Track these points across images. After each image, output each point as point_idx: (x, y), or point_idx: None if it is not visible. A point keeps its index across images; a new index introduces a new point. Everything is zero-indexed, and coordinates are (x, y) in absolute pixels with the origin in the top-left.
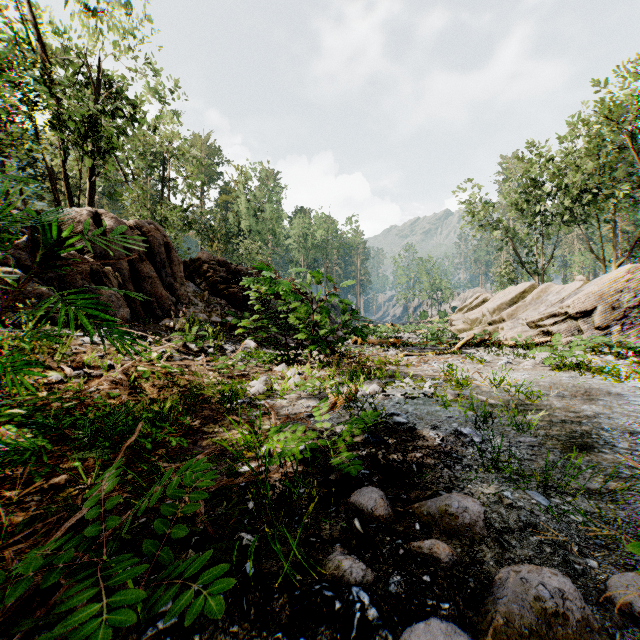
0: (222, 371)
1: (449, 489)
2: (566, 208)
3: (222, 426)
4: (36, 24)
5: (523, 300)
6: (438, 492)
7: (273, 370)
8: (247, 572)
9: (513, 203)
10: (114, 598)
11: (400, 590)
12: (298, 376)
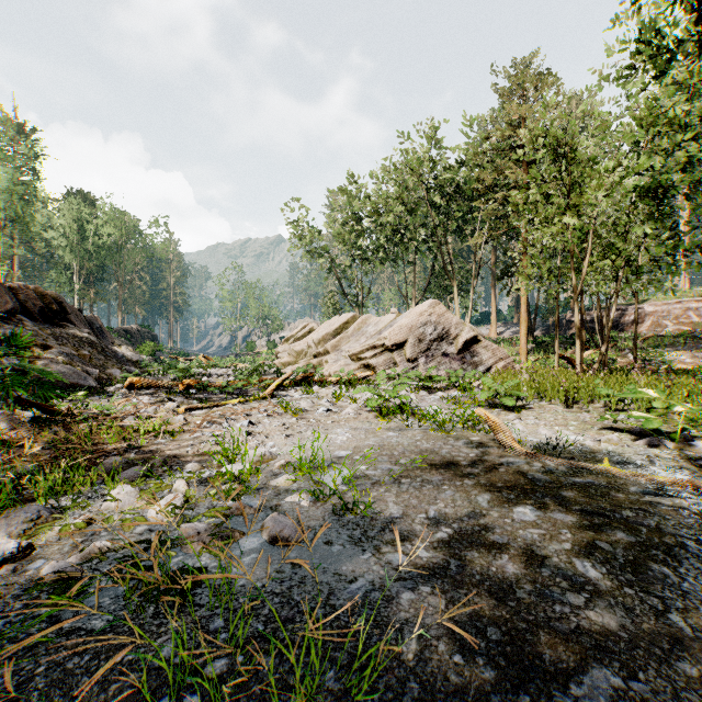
0: None
1: None
2: (381, 246)
3: None
4: None
5: (346, 331)
6: None
7: None
8: None
9: (338, 232)
10: None
11: None
12: None
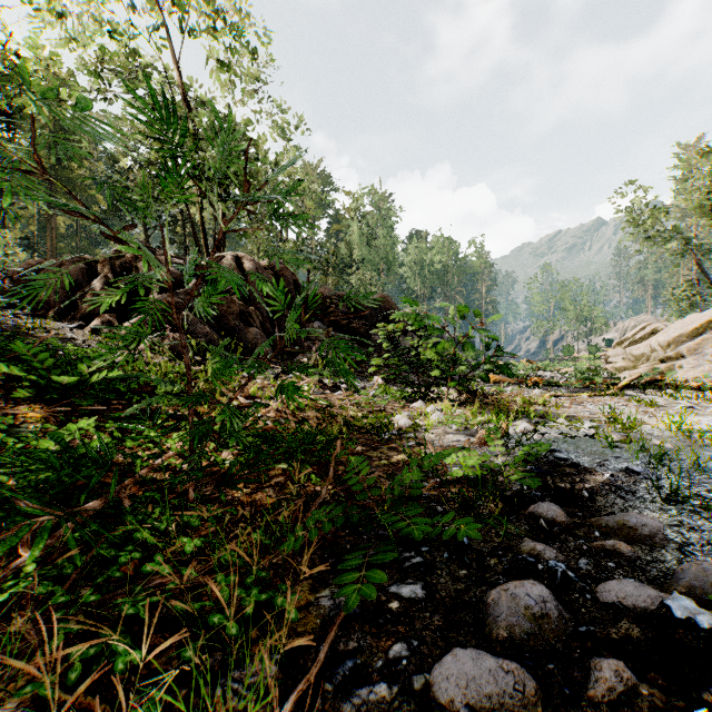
0: (362, 406)
1: (624, 512)
2: None
3: (382, 452)
4: (182, 87)
5: (711, 331)
6: (614, 512)
7: (411, 406)
8: (464, 541)
9: (696, 206)
10: (416, 520)
11: (589, 568)
12: (439, 413)
